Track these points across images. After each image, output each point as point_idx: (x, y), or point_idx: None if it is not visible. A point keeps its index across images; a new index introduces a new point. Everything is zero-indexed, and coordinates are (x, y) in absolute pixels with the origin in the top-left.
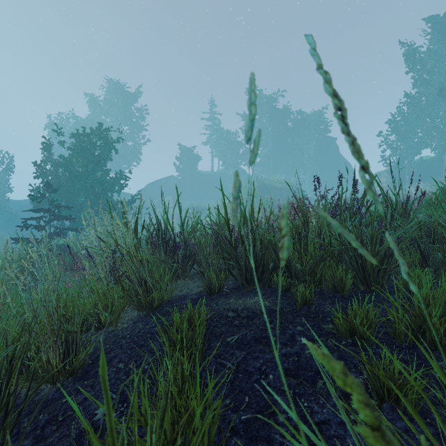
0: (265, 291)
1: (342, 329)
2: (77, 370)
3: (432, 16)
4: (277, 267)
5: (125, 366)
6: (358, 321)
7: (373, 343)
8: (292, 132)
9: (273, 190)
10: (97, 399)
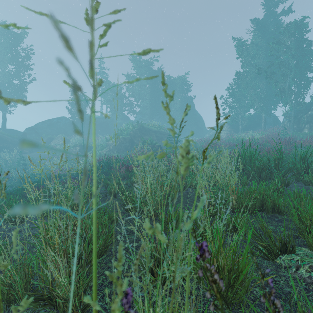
0: None
1: None
2: None
3: (255, 19)
4: None
5: None
6: None
7: None
8: None
9: (150, 132)
10: None
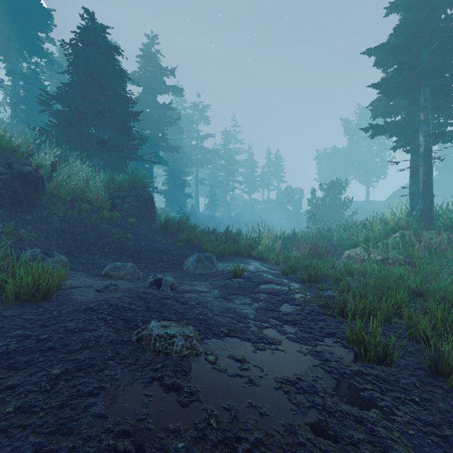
0: None
1: None
2: None
3: None
4: None
5: None
6: None
7: None
8: None
9: None
10: None
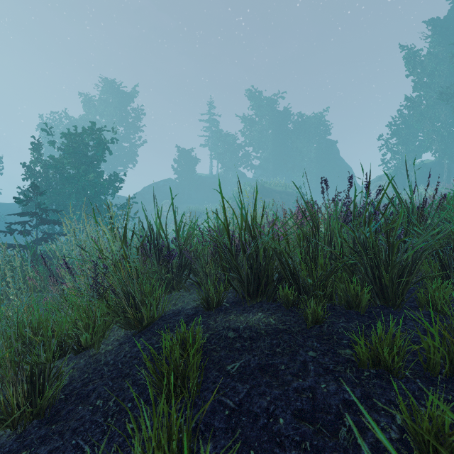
0: (270, 306)
1: (364, 357)
2: (44, 410)
3: (432, 19)
4: (282, 278)
5: (103, 403)
6: (386, 350)
7: (403, 376)
8: (292, 134)
9: (273, 194)
10: (65, 453)
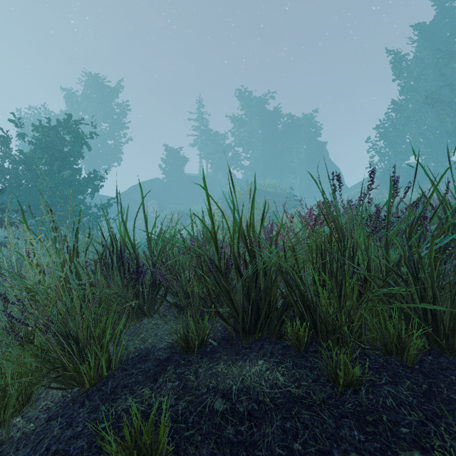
0: (273, 347)
1: None
2: None
3: (419, 23)
4: (289, 306)
5: None
6: None
7: None
8: (282, 135)
9: (263, 195)
10: None
